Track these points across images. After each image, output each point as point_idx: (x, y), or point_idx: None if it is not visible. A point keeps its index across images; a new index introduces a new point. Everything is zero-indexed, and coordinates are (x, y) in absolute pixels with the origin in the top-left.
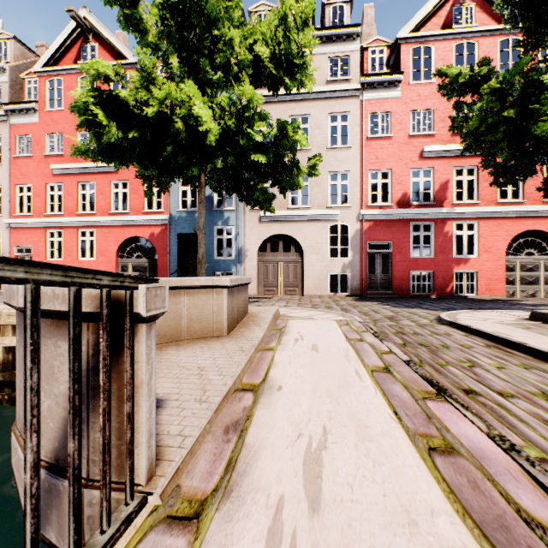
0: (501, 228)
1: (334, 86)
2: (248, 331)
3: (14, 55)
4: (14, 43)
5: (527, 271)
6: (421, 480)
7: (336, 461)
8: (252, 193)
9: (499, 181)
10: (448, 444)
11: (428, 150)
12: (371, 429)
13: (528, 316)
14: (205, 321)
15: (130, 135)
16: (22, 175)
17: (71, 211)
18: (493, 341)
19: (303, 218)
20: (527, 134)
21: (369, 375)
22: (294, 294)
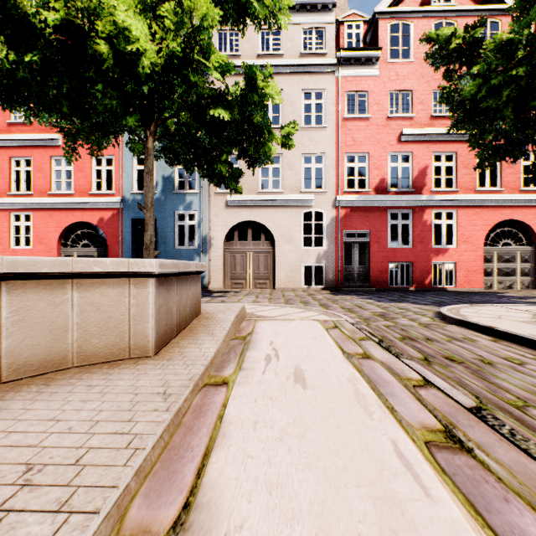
0: (479, 217)
1: (308, 59)
2: (193, 345)
3: None
4: None
5: (504, 262)
6: None
7: None
8: (214, 165)
9: (484, 165)
10: None
11: (407, 133)
12: None
13: None
14: (115, 333)
15: (27, 58)
16: None
17: (1, 191)
18: None
19: (275, 204)
20: (535, 99)
21: (431, 465)
22: (265, 288)
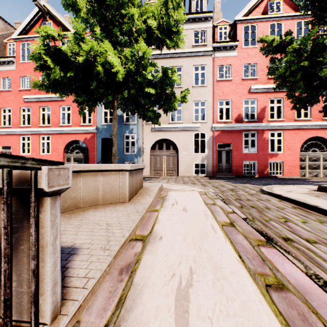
0: (297, 135)
1: (197, 48)
2: (142, 199)
3: (0, 28)
4: (0, 20)
5: (313, 161)
6: (263, 314)
7: (199, 297)
8: (146, 112)
9: (296, 107)
10: (279, 282)
11: (253, 88)
12: (223, 269)
13: (316, 188)
14: (114, 192)
15: (68, 74)
16: (5, 102)
17: (35, 124)
18: (297, 204)
19: (178, 129)
20: (315, 77)
21: (220, 228)
22: (173, 175)
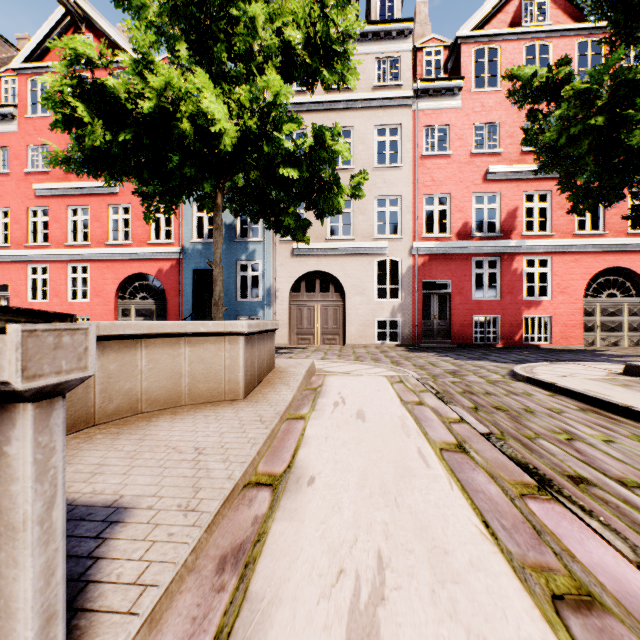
0: (578, 264)
1: (382, 92)
2: (273, 393)
3: None
4: None
5: (609, 316)
6: None
7: (402, 632)
8: (281, 218)
9: (578, 208)
10: (581, 587)
11: (494, 171)
12: (453, 557)
13: (622, 370)
14: (215, 380)
15: (121, 138)
16: None
17: (59, 242)
18: (587, 402)
19: (345, 252)
20: (618, 148)
21: (438, 457)
22: (334, 344)
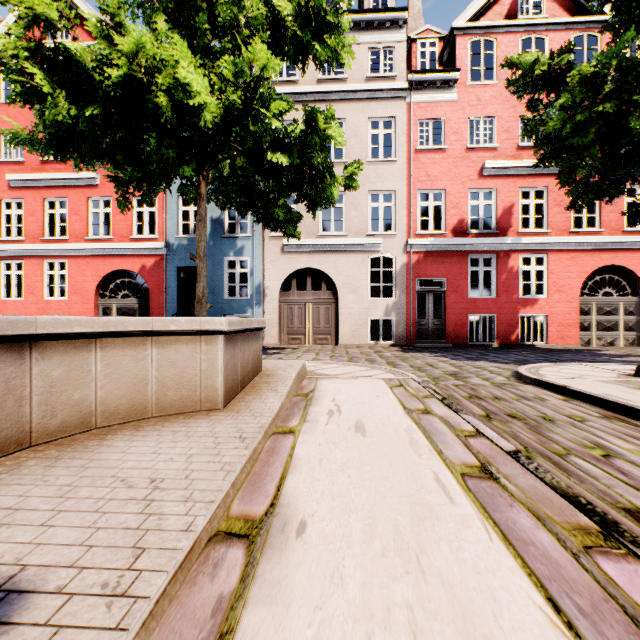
0: (575, 262)
1: (375, 83)
2: (258, 400)
3: None
4: None
5: (605, 315)
6: None
7: None
8: (270, 210)
9: (577, 204)
10: None
11: (490, 166)
12: None
13: (634, 371)
14: (188, 386)
15: (88, 112)
16: None
17: (34, 236)
18: (608, 408)
19: (337, 248)
20: (626, 137)
21: (461, 486)
22: (326, 344)
